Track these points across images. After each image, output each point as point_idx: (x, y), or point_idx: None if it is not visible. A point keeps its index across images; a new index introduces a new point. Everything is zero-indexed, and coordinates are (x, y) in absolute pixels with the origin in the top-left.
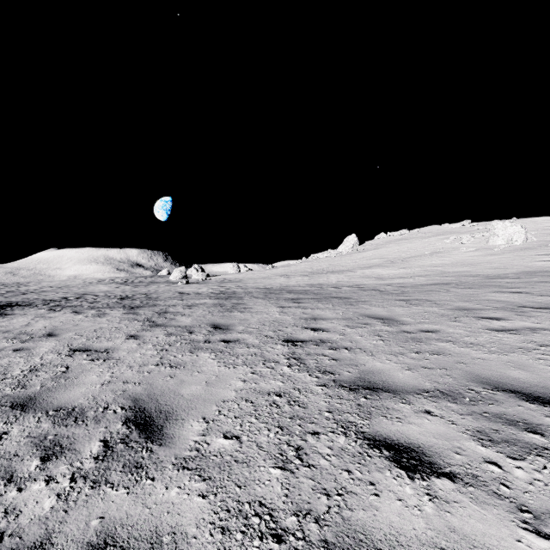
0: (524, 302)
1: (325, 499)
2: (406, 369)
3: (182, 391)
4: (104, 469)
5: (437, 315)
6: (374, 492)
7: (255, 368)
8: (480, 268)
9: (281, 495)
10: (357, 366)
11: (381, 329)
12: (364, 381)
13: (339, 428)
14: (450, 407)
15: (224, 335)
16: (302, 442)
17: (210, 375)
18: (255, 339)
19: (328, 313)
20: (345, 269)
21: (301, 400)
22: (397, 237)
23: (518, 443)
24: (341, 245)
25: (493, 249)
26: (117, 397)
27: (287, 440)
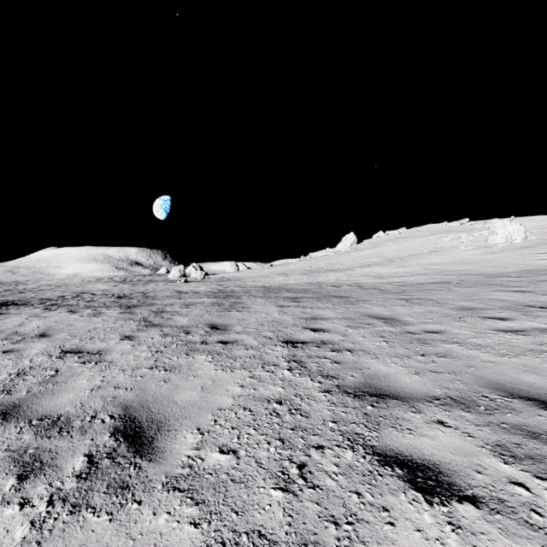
0: (529, 301)
1: (333, 529)
2: (414, 374)
3: (176, 397)
4: (86, 490)
5: (441, 315)
6: (388, 521)
7: (254, 372)
8: (480, 267)
9: (283, 523)
10: (362, 370)
11: (384, 330)
12: (370, 387)
13: (346, 441)
14: (465, 417)
15: (222, 336)
16: (306, 457)
17: (206, 379)
18: (254, 340)
19: (328, 312)
20: (344, 267)
21: (303, 409)
22: (395, 236)
23: (544, 460)
24: (340, 243)
25: (493, 248)
26: (106, 404)
27: (289, 455)
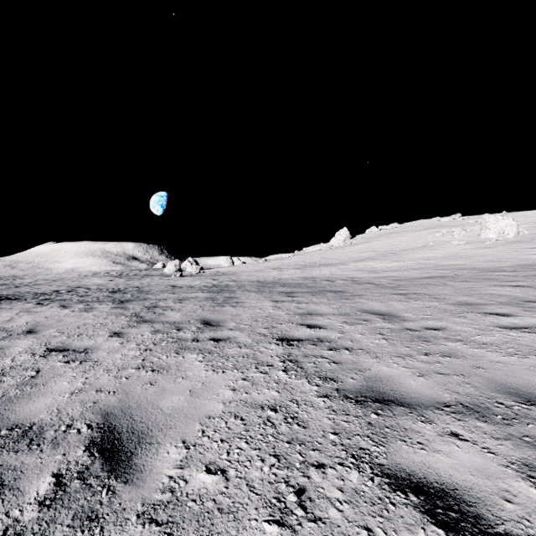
0: (528, 296)
1: None
2: (418, 376)
3: (162, 403)
4: (47, 522)
5: (440, 311)
6: None
7: (247, 373)
8: (474, 261)
9: None
10: (362, 371)
11: (383, 326)
12: (372, 391)
13: (350, 458)
14: (481, 428)
15: (214, 333)
16: (305, 479)
17: (195, 381)
18: (247, 337)
19: (324, 308)
20: (338, 262)
21: (300, 417)
22: (388, 231)
23: None
24: (333, 238)
25: (485, 242)
26: (85, 411)
27: (285, 476)
